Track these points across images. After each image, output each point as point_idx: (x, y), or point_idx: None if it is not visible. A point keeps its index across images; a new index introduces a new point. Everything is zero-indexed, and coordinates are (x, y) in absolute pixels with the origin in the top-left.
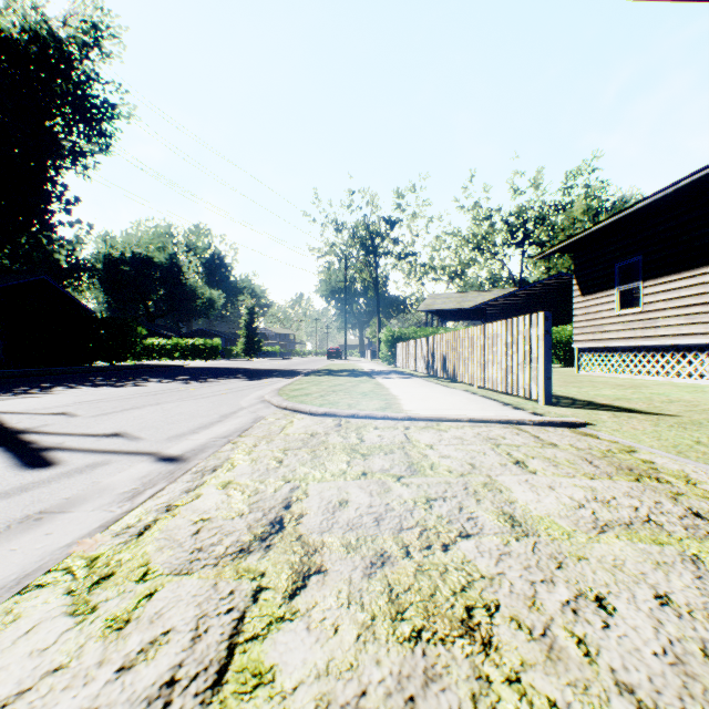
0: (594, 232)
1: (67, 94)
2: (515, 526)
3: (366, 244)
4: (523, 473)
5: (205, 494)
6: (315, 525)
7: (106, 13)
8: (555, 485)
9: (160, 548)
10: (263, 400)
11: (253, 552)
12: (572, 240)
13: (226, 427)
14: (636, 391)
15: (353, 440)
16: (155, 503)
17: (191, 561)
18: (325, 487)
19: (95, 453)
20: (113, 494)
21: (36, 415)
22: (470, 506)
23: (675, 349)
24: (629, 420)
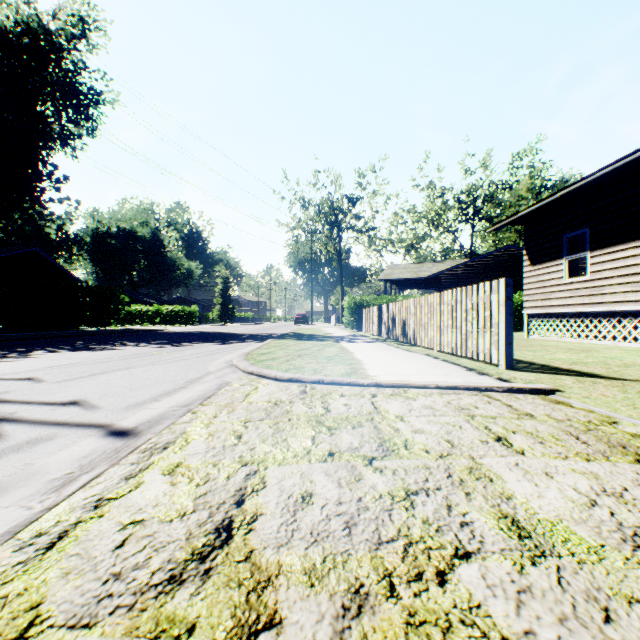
0: (544, 205)
1: (56, 81)
2: (524, 538)
3: (330, 219)
4: (510, 454)
5: (146, 482)
6: (270, 534)
7: (93, 8)
8: (551, 471)
9: (65, 574)
10: (230, 364)
11: (185, 582)
12: (522, 214)
13: (189, 393)
14: (589, 355)
15: (319, 410)
16: (85, 495)
17: (99, 598)
18: (286, 473)
19: (43, 425)
20: (41, 482)
21: (1, 381)
22: (460, 504)
23: (621, 315)
24: (595, 386)
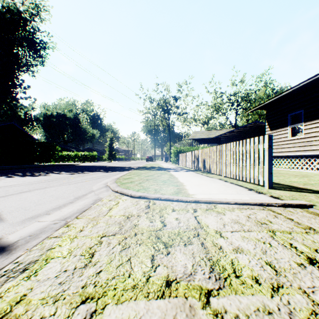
0: (279, 98)
1: (23, 37)
2: None
3: (164, 108)
4: None
5: None
6: None
7: None
8: None
9: None
10: (106, 185)
11: None
12: (267, 103)
13: (72, 208)
14: (309, 179)
15: (157, 224)
16: None
17: None
18: None
19: None
20: None
21: None
22: None
23: None
24: None
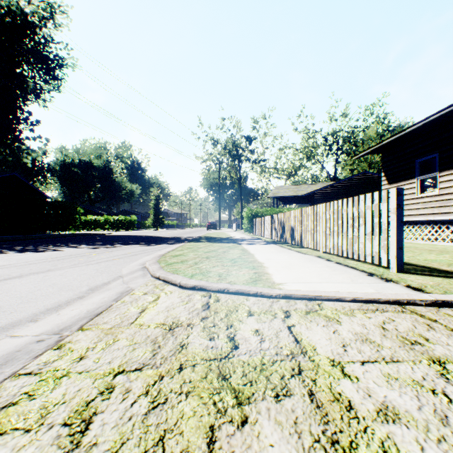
0: (402, 136)
1: (30, 50)
2: None
3: (233, 153)
4: None
5: None
6: None
7: None
8: None
9: None
10: (144, 266)
11: None
12: (384, 143)
13: (79, 308)
14: (452, 256)
15: (223, 343)
16: None
17: None
18: None
19: None
20: None
21: None
22: None
23: None
24: None
